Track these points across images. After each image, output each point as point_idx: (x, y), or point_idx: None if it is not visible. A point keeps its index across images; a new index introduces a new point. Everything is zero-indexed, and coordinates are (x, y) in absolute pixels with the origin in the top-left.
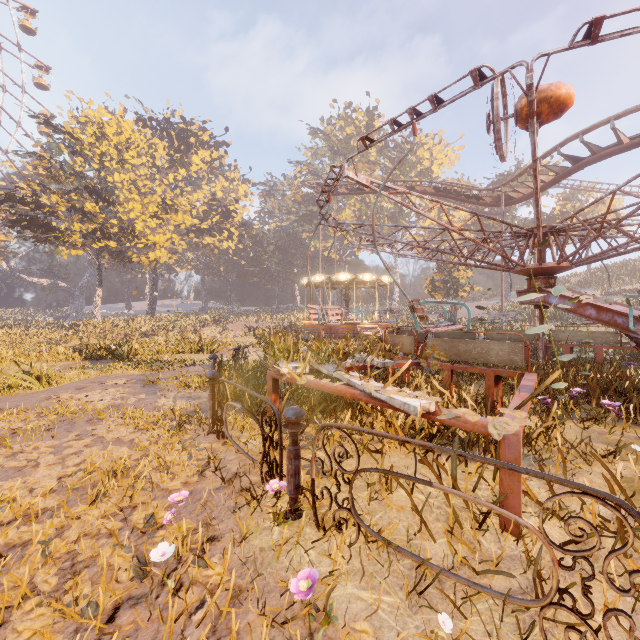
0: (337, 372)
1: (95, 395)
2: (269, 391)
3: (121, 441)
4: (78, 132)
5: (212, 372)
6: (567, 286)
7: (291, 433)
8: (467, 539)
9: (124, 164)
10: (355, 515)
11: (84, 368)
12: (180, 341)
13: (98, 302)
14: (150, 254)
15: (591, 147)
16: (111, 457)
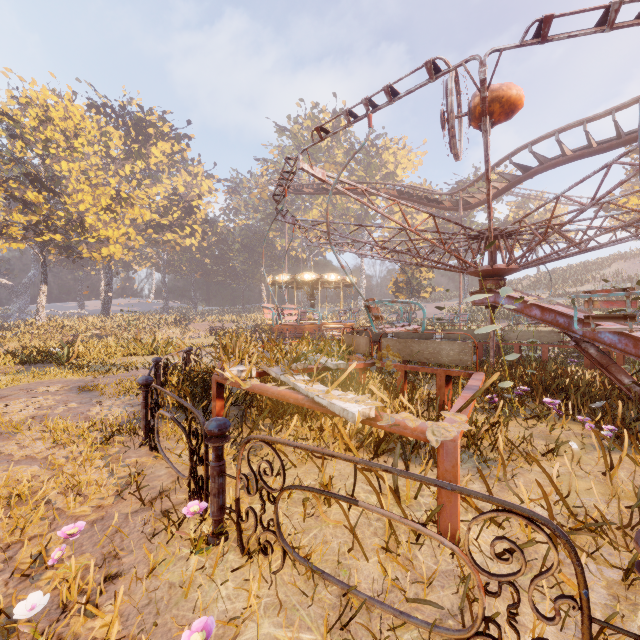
0: (284, 375)
1: (17, 405)
2: (213, 396)
3: (33, 459)
4: (18, 114)
5: (145, 378)
6: (519, 288)
7: (214, 447)
8: (403, 555)
9: (73, 152)
10: (280, 538)
11: (15, 373)
12: (132, 342)
13: (42, 300)
14: (103, 249)
15: (539, 157)
16: (13, 479)
